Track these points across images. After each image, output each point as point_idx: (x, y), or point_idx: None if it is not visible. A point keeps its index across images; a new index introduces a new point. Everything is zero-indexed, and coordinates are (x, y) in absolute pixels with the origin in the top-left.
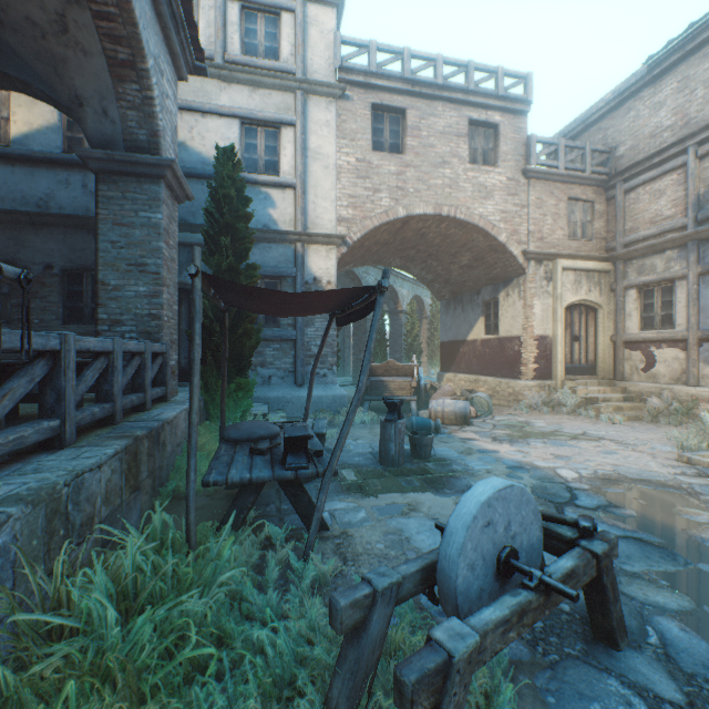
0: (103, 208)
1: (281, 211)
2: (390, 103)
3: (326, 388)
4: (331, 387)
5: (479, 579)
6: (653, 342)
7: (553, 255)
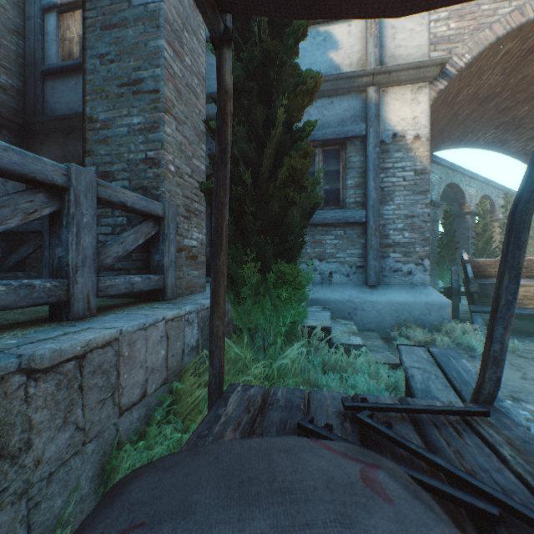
0: (90, 9)
1: (346, 50)
2: None
3: (412, 291)
4: (421, 290)
5: None
6: None
7: None
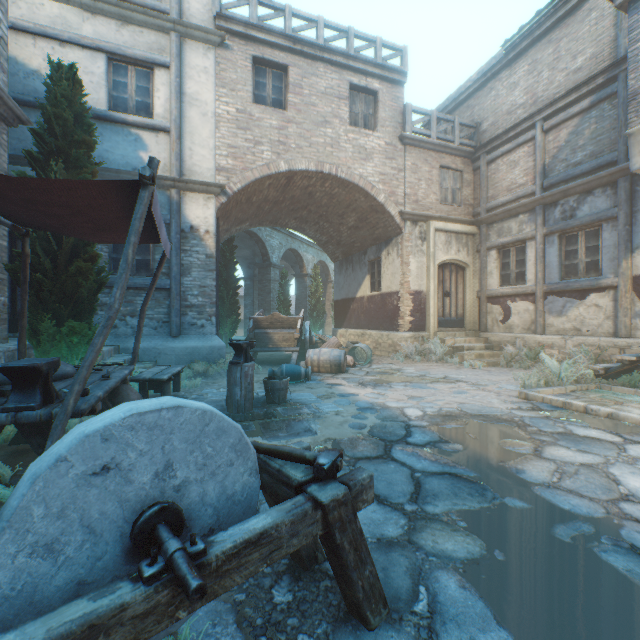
0: None
1: (155, 155)
2: (272, 58)
3: (203, 339)
4: (209, 337)
5: (74, 568)
6: (509, 297)
7: (427, 217)
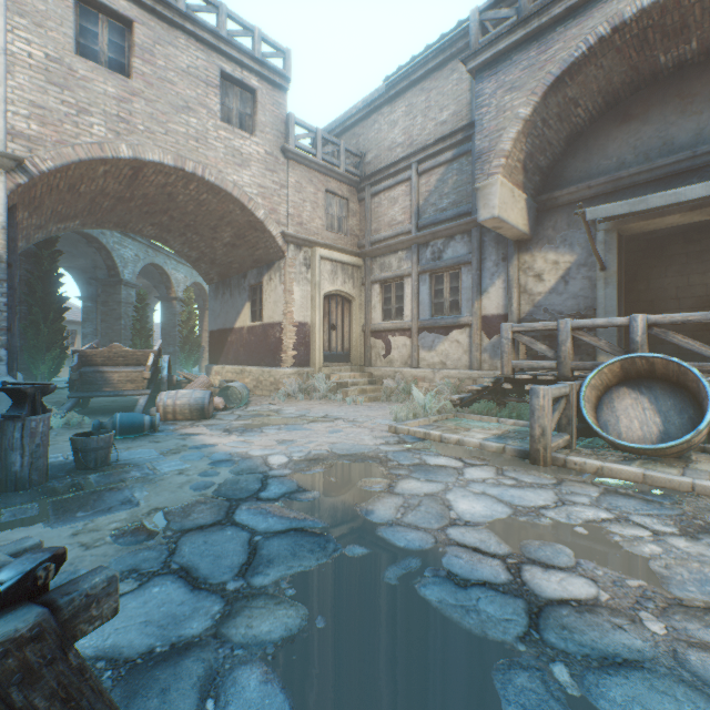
0: None
1: None
2: (108, 2)
3: None
4: None
5: None
6: (390, 332)
7: (312, 242)
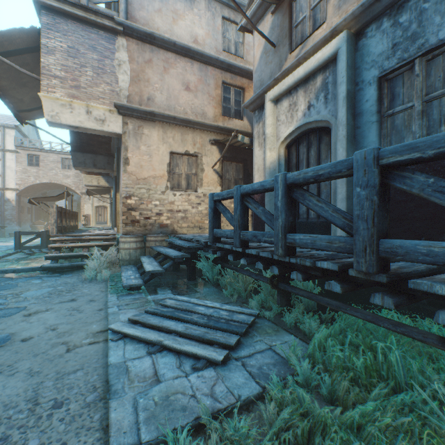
0: None
1: None
2: (34, 154)
3: (12, 227)
4: (14, 227)
5: None
6: None
7: None
